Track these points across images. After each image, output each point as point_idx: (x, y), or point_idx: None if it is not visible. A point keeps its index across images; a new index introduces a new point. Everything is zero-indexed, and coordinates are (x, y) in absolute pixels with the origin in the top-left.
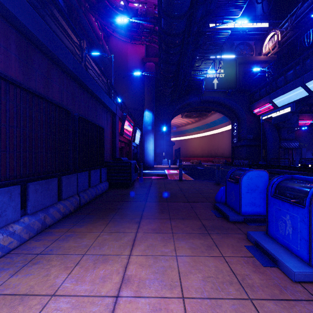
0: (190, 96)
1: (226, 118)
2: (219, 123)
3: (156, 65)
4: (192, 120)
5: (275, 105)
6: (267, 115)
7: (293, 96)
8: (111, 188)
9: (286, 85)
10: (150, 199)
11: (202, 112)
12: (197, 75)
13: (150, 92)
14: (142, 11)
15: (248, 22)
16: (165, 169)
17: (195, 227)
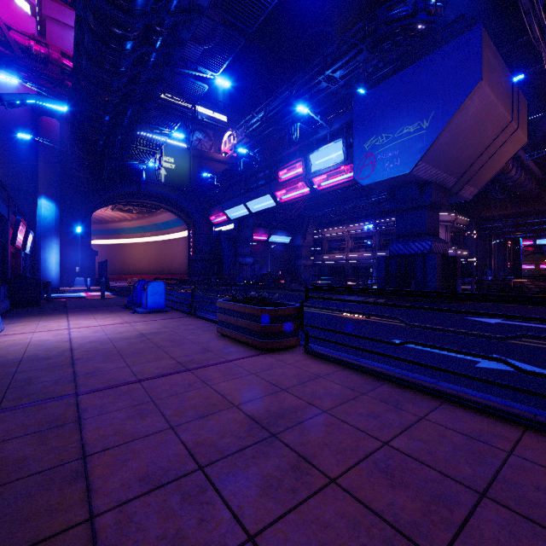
0: (126, 185)
1: (182, 220)
2: (174, 226)
3: (63, 121)
4: (133, 215)
5: (228, 217)
6: (218, 228)
7: (240, 211)
8: (13, 307)
9: (234, 199)
10: (70, 308)
11: (147, 208)
12: (133, 163)
13: (51, 167)
14: (39, 54)
15: (205, 107)
16: (80, 292)
17: (107, 312)
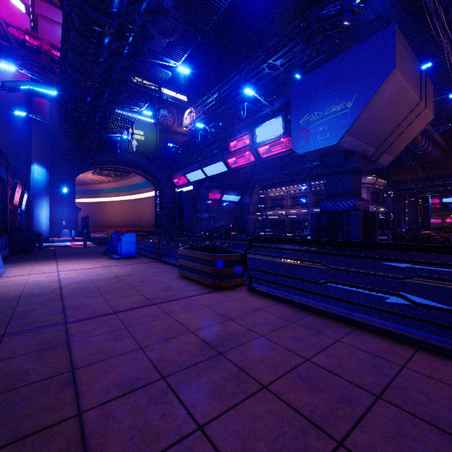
0: (104, 153)
1: (150, 182)
2: (143, 188)
3: (52, 101)
4: (110, 178)
5: (188, 180)
6: (180, 189)
7: (198, 175)
8: (12, 254)
9: (193, 165)
10: (59, 255)
11: (121, 172)
12: (110, 135)
13: (42, 139)
14: (33, 46)
15: (169, 89)
16: (66, 242)
17: (88, 258)
